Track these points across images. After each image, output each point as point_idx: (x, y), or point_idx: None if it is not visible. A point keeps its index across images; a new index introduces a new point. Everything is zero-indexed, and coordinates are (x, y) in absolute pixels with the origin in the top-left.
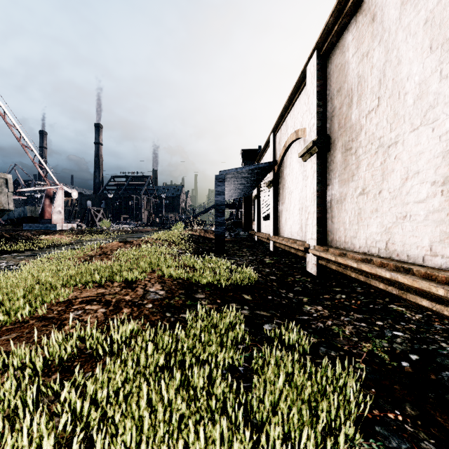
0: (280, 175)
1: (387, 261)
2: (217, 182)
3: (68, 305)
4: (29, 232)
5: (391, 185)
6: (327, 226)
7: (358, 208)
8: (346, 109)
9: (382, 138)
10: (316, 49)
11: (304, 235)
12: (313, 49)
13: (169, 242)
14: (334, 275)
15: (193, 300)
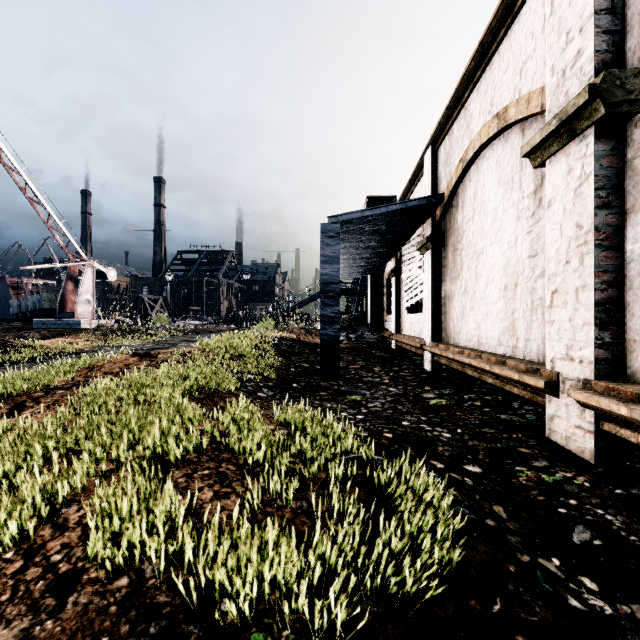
0: (447, 225)
1: None
2: (325, 239)
3: None
4: (37, 332)
5: None
6: (629, 328)
7: None
8: None
9: None
10: None
11: (524, 346)
12: None
13: (231, 355)
14: None
15: None
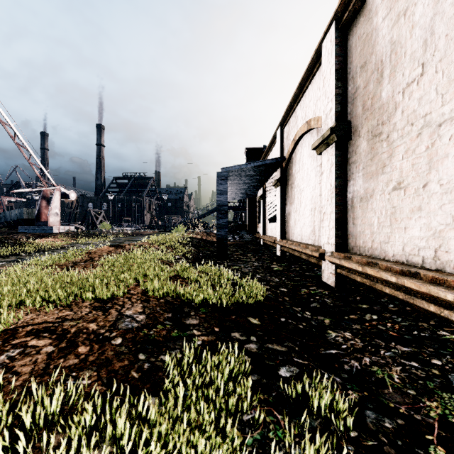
0: (288, 173)
1: (443, 276)
2: (219, 180)
3: (8, 338)
4: (23, 235)
5: (443, 175)
6: (348, 229)
7: (392, 206)
8: (373, 86)
9: (429, 115)
10: (334, 20)
11: (318, 239)
12: (330, 21)
13: (166, 246)
14: (356, 286)
15: (181, 329)
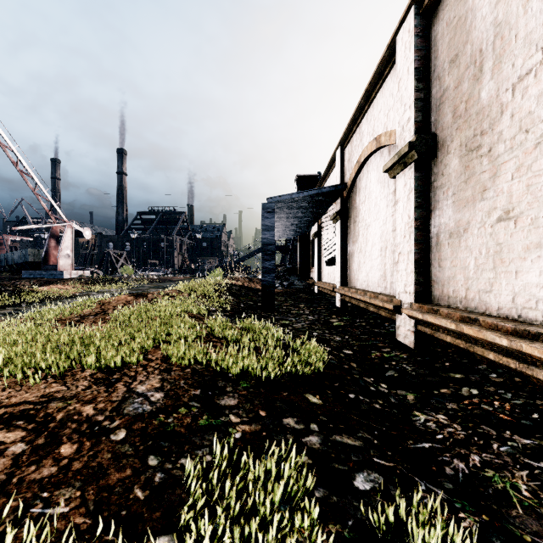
0: (350, 204)
1: None
2: (265, 213)
3: None
4: (27, 281)
5: None
6: (432, 274)
7: (496, 242)
8: (468, 85)
9: None
10: (414, 3)
11: (390, 286)
12: (408, 4)
13: (198, 295)
14: (442, 348)
15: (213, 414)
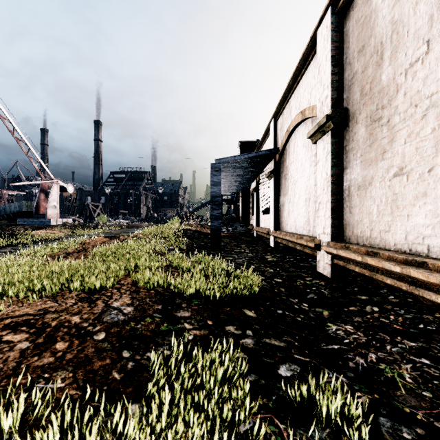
0: (281, 164)
1: None
2: (213, 172)
3: None
4: (22, 227)
5: None
6: (344, 219)
7: (393, 193)
8: (372, 70)
9: (435, 95)
10: (331, 5)
11: (312, 229)
12: (326, 6)
13: (160, 237)
14: (353, 277)
15: (172, 322)
